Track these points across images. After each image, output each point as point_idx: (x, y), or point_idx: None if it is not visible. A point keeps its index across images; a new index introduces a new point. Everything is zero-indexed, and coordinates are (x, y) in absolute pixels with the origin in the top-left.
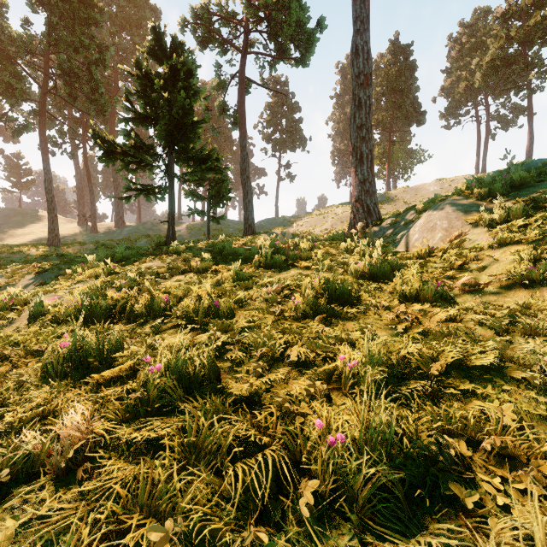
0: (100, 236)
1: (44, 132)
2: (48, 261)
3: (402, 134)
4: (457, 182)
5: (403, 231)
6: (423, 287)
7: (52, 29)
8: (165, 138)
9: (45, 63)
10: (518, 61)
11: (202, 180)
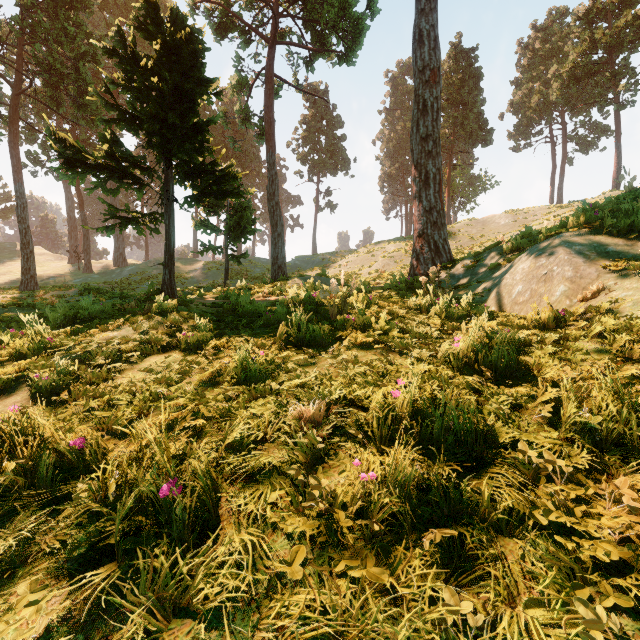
0: (94, 277)
1: (17, 144)
2: (4, 315)
3: (463, 157)
4: (533, 214)
5: (491, 278)
6: (634, 423)
7: (26, 12)
8: (158, 146)
9: (18, 56)
10: (603, 70)
11: (219, 207)
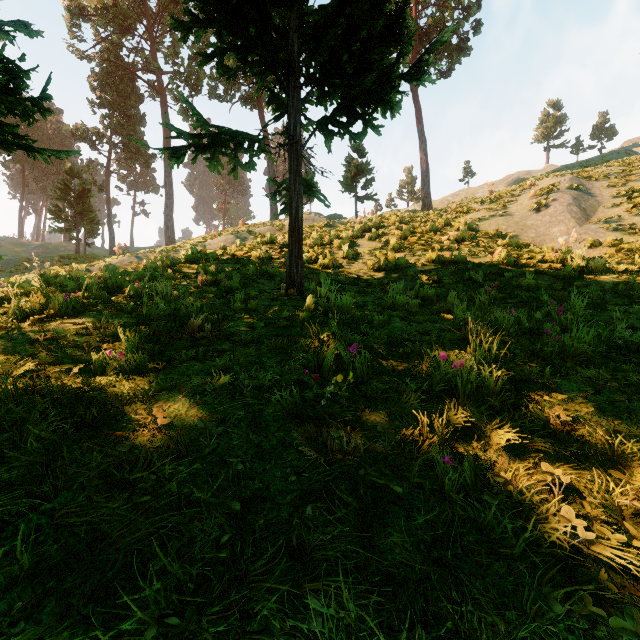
0: None
1: None
2: None
3: None
4: None
5: None
6: None
7: None
8: (77, 212)
9: None
10: None
11: (81, 222)
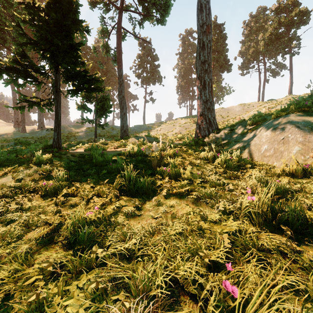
0: (26, 135)
1: None
2: None
3: (216, 78)
4: (252, 106)
5: (243, 139)
6: None
7: None
8: (49, 58)
9: None
10: (284, 37)
11: (91, 98)
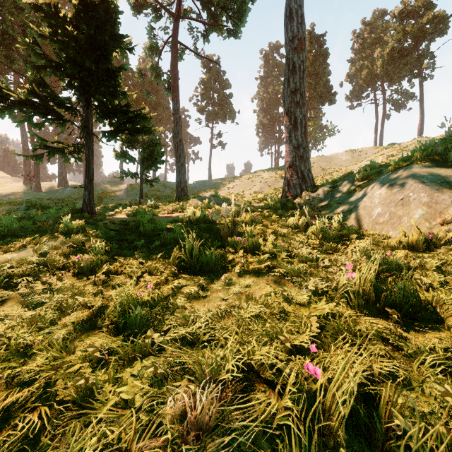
0: (42, 195)
1: None
2: None
3: (314, 112)
4: (365, 153)
5: (349, 200)
6: None
7: None
8: (78, 88)
9: None
10: (412, 53)
11: (135, 143)
